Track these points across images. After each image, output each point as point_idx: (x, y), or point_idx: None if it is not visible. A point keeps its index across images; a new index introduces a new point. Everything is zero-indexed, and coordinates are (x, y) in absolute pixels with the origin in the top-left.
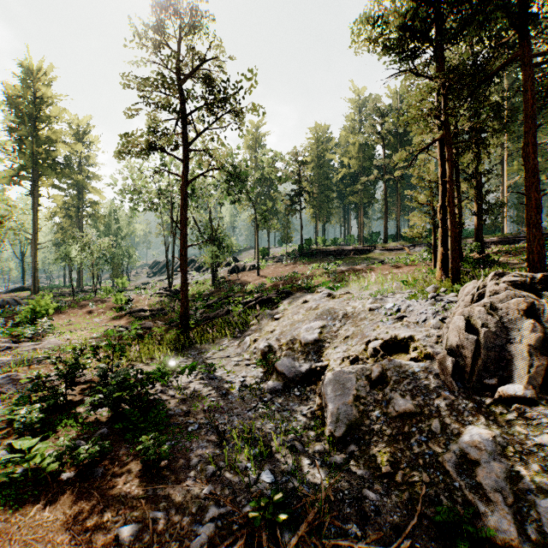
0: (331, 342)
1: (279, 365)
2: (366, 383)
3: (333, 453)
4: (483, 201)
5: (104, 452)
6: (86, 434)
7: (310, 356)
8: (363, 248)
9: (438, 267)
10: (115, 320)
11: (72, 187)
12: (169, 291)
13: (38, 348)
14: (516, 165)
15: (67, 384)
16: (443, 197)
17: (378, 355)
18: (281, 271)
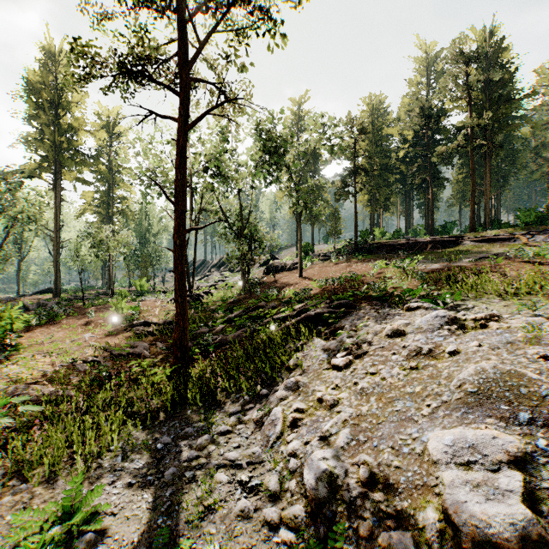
0: None
1: None
2: None
3: None
4: None
5: None
6: None
7: None
8: (446, 239)
9: None
10: (108, 337)
11: (102, 183)
12: (188, 296)
13: None
14: None
15: None
16: None
17: None
18: (330, 270)
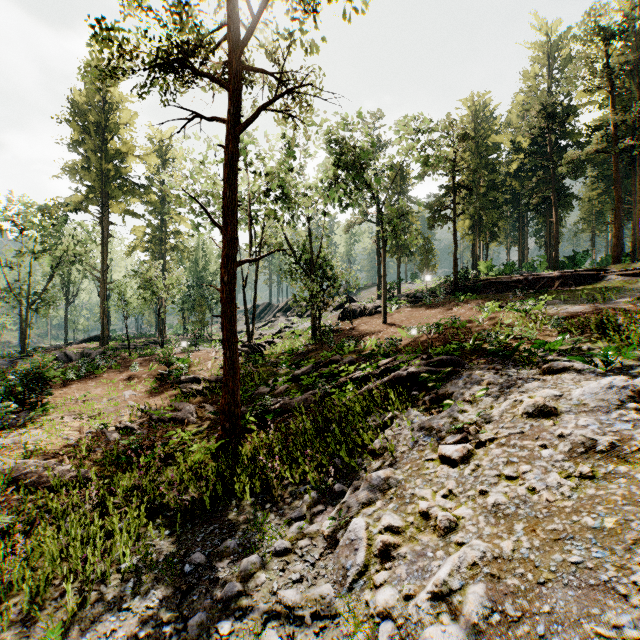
0: None
1: None
2: None
3: None
4: None
5: None
6: None
7: None
8: (580, 274)
9: None
10: (151, 395)
11: (154, 216)
12: (247, 347)
13: None
14: None
15: None
16: None
17: None
18: (423, 315)
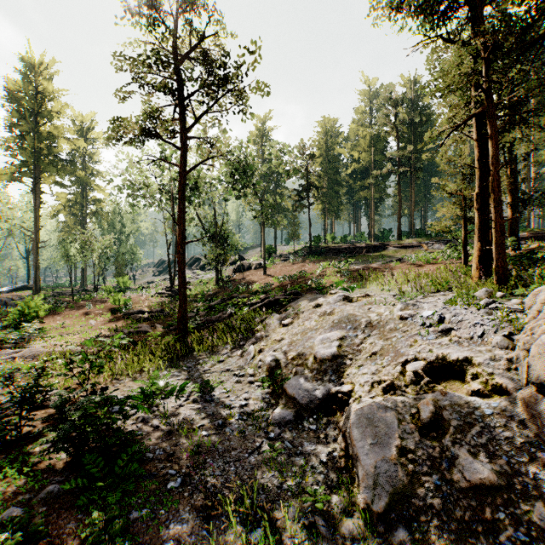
0: (354, 358)
1: (289, 386)
2: (413, 427)
3: (372, 539)
4: (518, 191)
5: (31, 543)
6: (29, 493)
7: (327, 376)
8: (376, 245)
9: (475, 265)
10: (111, 322)
11: (76, 185)
12: (170, 291)
13: (17, 357)
14: (544, 155)
15: (22, 413)
16: (482, 183)
17: (422, 383)
18: (288, 269)
